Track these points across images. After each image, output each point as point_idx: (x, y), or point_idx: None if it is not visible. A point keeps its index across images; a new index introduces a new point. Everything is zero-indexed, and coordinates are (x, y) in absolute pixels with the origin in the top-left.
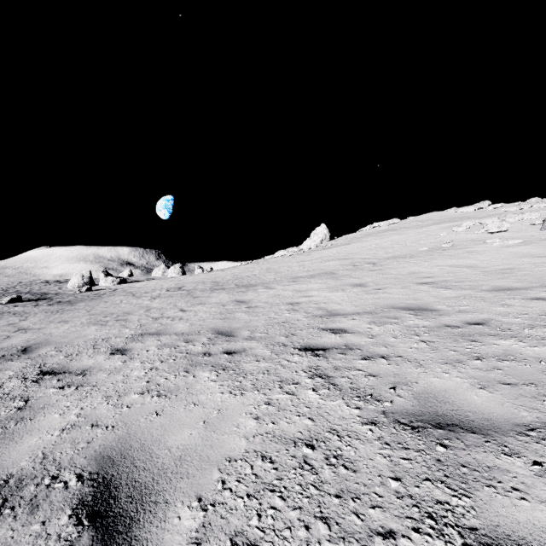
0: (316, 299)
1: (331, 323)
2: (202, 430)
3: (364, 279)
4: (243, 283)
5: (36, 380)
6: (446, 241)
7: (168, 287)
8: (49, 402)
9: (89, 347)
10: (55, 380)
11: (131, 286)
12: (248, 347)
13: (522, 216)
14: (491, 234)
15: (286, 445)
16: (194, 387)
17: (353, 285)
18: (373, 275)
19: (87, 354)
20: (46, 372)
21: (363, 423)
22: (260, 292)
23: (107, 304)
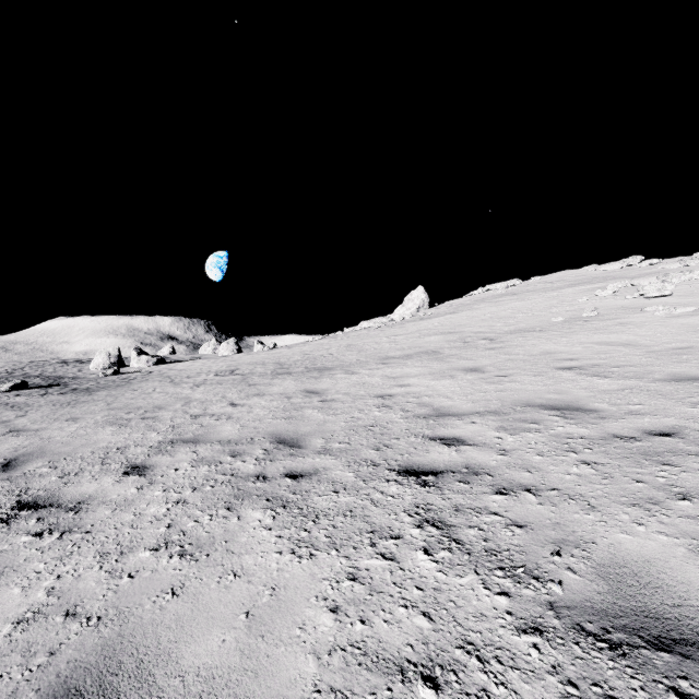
0: (416, 389)
1: (441, 429)
2: (243, 633)
3: (480, 361)
4: (316, 365)
5: (6, 518)
6: (588, 308)
7: (217, 370)
8: (14, 562)
9: (95, 462)
10: (33, 520)
11: (171, 367)
12: (322, 467)
13: (690, 275)
14: (650, 299)
15: (387, 678)
16: (236, 540)
17: (466, 370)
18: (491, 355)
19: (90, 473)
20: (25, 504)
21: (518, 630)
22: (338, 378)
23: (134, 394)
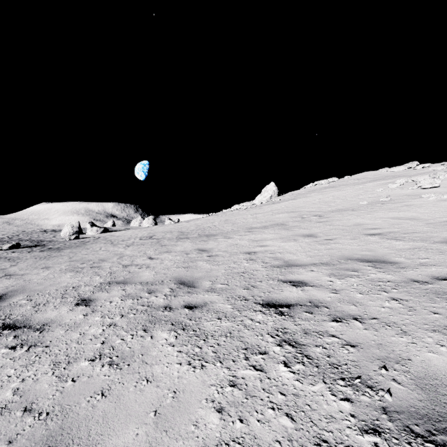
0: (272, 248)
1: (290, 275)
2: (151, 428)
3: (313, 230)
4: (205, 233)
5: None
6: (384, 195)
7: (141, 236)
8: None
9: (58, 296)
10: (11, 337)
11: (112, 234)
12: (209, 301)
13: None
14: (425, 189)
15: None
16: (149, 353)
17: (304, 235)
18: (320, 226)
19: (53, 304)
20: (7, 325)
21: (361, 430)
22: (220, 241)
23: (87, 251)
